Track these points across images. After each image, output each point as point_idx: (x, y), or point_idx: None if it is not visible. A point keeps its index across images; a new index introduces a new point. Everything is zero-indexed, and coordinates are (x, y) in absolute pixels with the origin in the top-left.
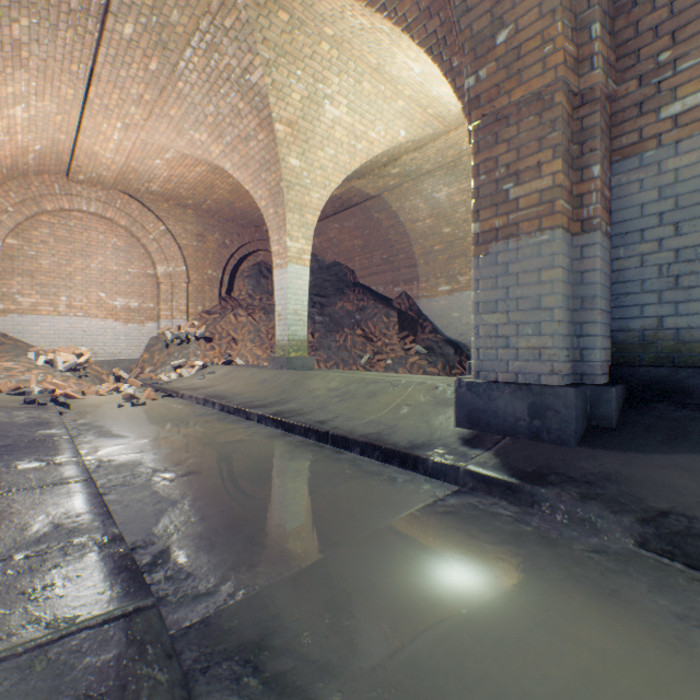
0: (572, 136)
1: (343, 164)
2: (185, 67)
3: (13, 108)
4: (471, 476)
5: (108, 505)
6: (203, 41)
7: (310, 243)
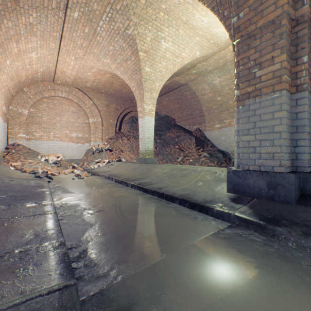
0: (291, 42)
1: (170, 69)
2: (100, 29)
3: (31, 54)
4: (237, 218)
5: (62, 225)
6: (107, 17)
7: (154, 106)
